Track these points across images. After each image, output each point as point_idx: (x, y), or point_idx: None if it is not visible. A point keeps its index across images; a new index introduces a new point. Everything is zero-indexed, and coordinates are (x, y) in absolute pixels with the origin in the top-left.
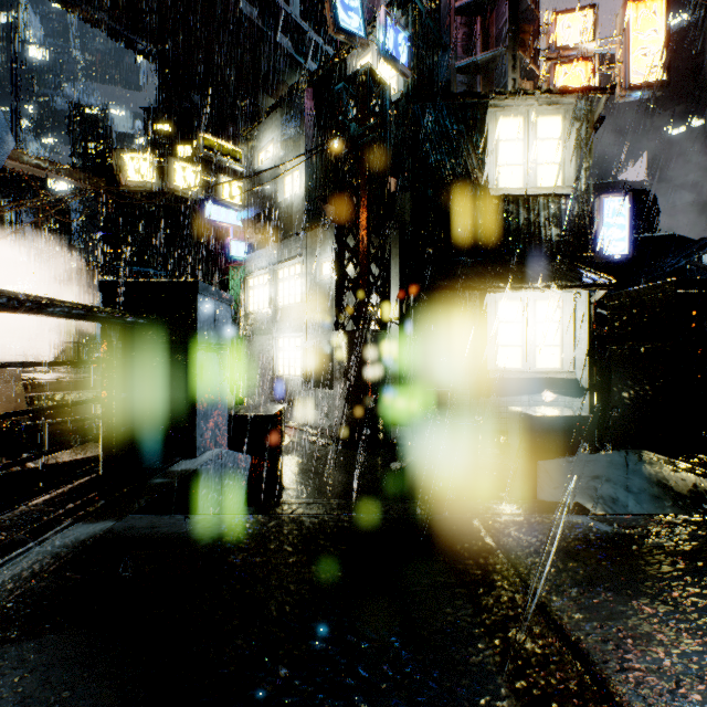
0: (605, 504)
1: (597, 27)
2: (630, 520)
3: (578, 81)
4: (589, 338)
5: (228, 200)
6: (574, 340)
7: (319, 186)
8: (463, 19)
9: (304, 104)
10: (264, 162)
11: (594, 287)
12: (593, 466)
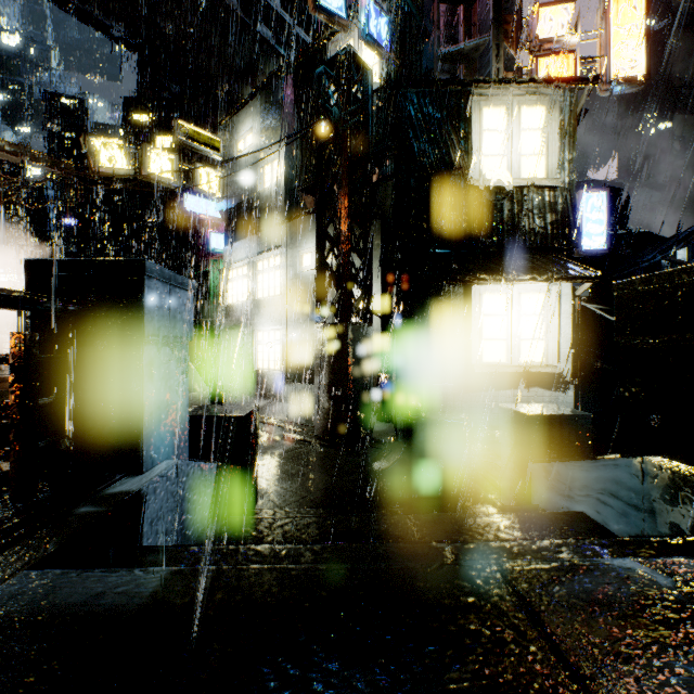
0: (615, 516)
1: (578, 20)
2: (691, 566)
3: (560, 74)
4: (573, 332)
5: (205, 190)
6: (559, 334)
7: (300, 175)
8: (446, 7)
9: (284, 91)
10: (243, 152)
11: (580, 280)
12: (600, 473)
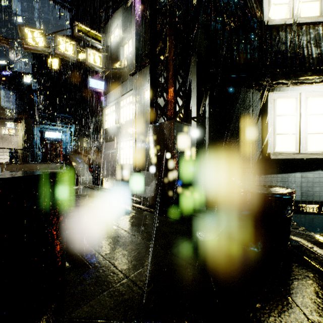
0: None
1: None
2: None
3: None
4: None
5: (92, 63)
6: None
7: (144, 45)
8: None
9: None
10: (113, 40)
11: None
12: None
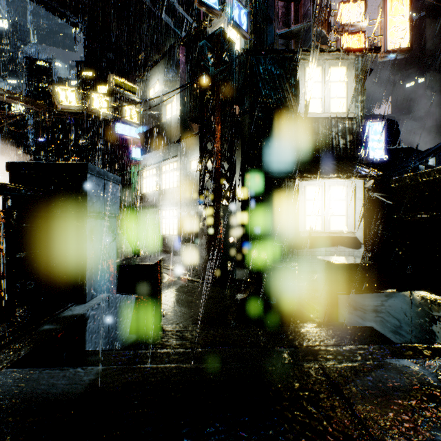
0: (393, 329)
1: (366, 12)
2: None
3: (355, 46)
4: (364, 210)
5: (129, 120)
6: (355, 212)
7: (189, 111)
8: (282, 3)
9: (179, 57)
10: (153, 95)
11: (368, 177)
12: (383, 301)
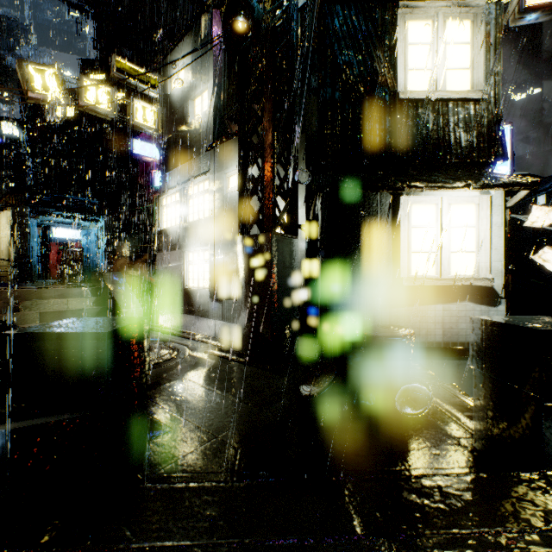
0: None
1: None
2: None
3: None
4: (504, 244)
5: (141, 122)
6: (490, 246)
7: (227, 103)
8: None
9: (212, 23)
10: (176, 87)
11: (517, 187)
12: None
